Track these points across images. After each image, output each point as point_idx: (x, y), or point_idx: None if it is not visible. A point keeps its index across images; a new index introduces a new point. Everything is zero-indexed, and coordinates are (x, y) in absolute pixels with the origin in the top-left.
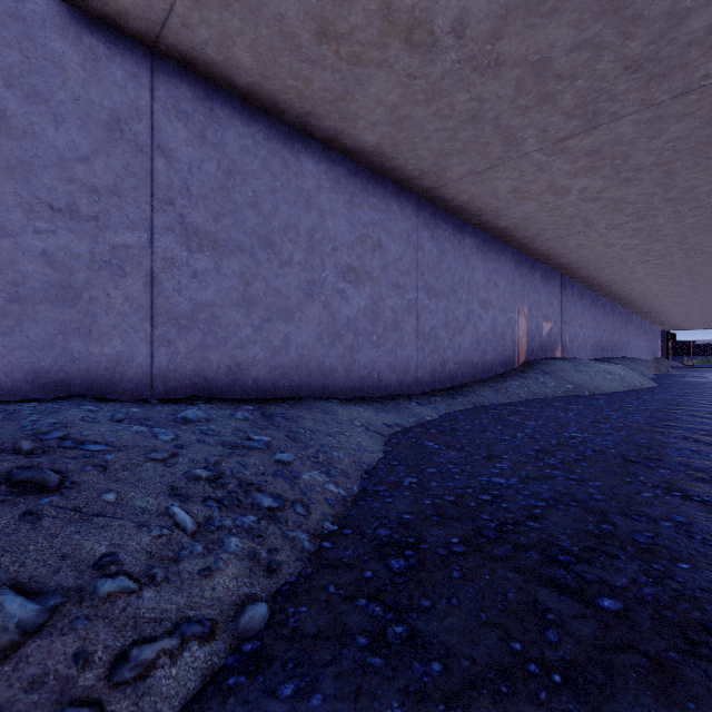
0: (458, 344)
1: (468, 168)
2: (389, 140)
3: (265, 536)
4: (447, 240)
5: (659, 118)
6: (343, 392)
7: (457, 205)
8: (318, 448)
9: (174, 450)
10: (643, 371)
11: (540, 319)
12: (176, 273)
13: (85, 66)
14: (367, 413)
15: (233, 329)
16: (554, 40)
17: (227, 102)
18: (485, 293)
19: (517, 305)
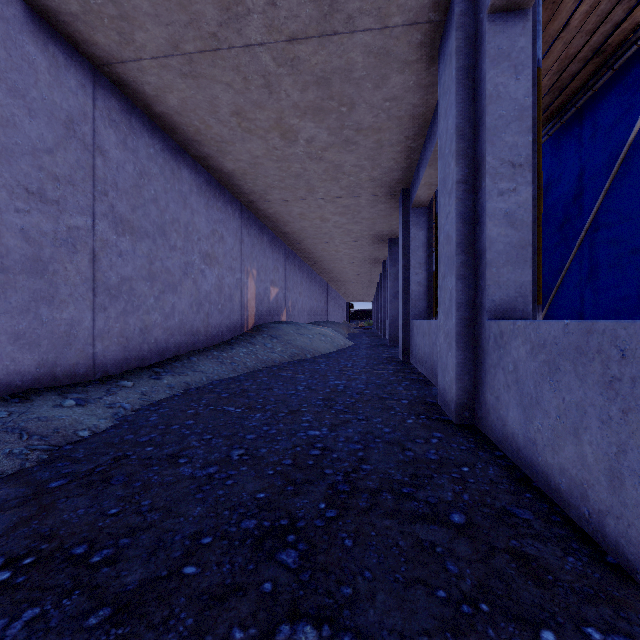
0: (171, 304)
1: (171, 36)
2: None
3: None
4: (153, 160)
5: (387, 55)
6: None
7: (166, 112)
8: None
9: None
10: (342, 331)
11: (268, 284)
12: None
13: None
14: None
15: None
16: None
17: None
18: (209, 245)
19: (247, 266)
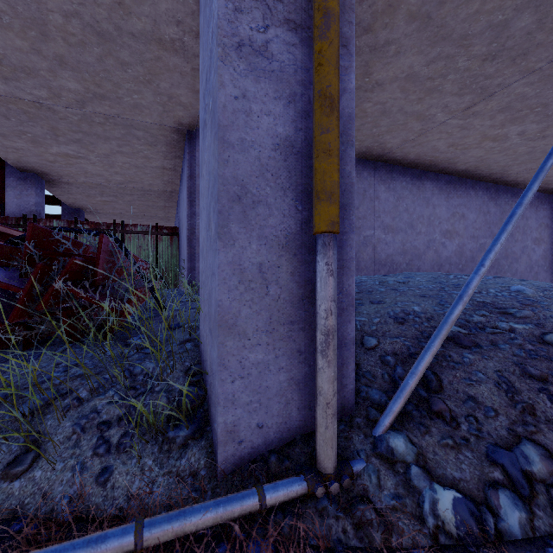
0: None
1: None
2: None
3: None
4: None
5: None
6: None
7: None
8: None
9: None
10: None
11: None
12: None
13: (475, 195)
14: None
15: (502, 267)
16: None
17: (501, 189)
18: None
19: None
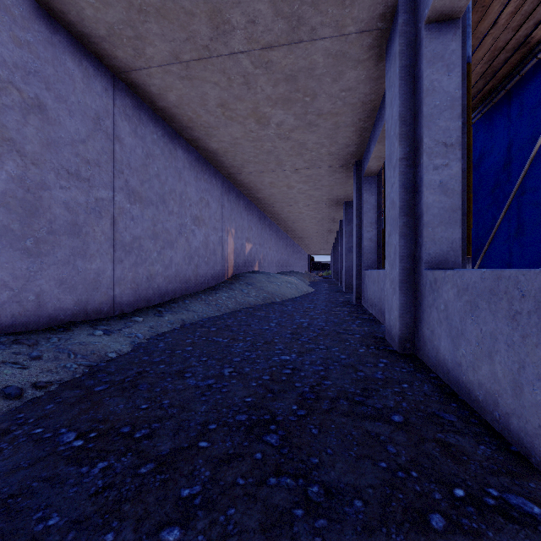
0: (170, 257)
1: (173, 49)
2: None
3: None
4: (156, 144)
5: (343, 56)
6: None
7: (166, 106)
8: None
9: None
10: (304, 280)
11: (244, 241)
12: None
13: None
14: None
15: None
16: None
17: None
18: (198, 210)
19: (227, 226)
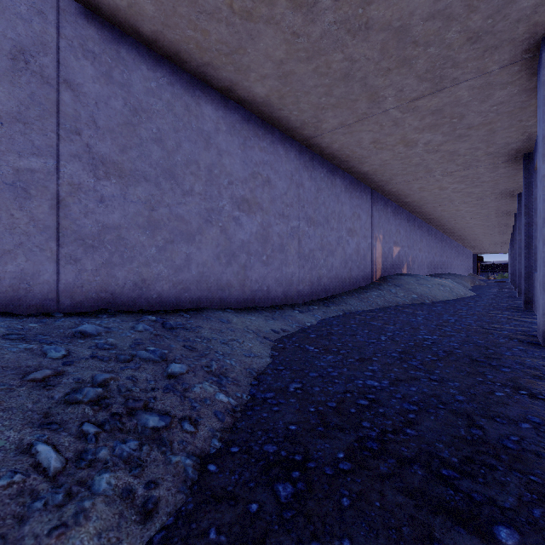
0: (331, 263)
1: (340, 121)
2: (276, 93)
3: (145, 465)
4: (322, 180)
5: (488, 85)
6: (237, 303)
7: (330, 152)
8: (212, 357)
9: (60, 368)
10: (464, 283)
11: (391, 244)
12: (83, 197)
13: None
14: (258, 321)
15: (138, 249)
16: (414, 8)
17: (133, 48)
18: (351, 223)
19: (375, 233)
